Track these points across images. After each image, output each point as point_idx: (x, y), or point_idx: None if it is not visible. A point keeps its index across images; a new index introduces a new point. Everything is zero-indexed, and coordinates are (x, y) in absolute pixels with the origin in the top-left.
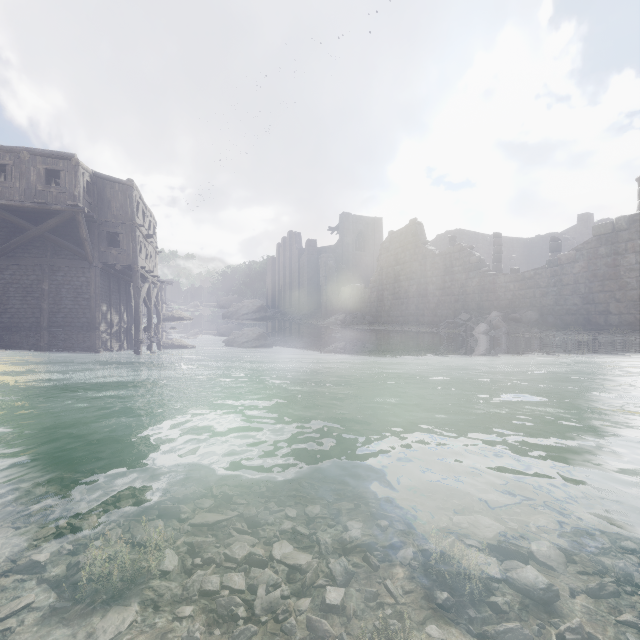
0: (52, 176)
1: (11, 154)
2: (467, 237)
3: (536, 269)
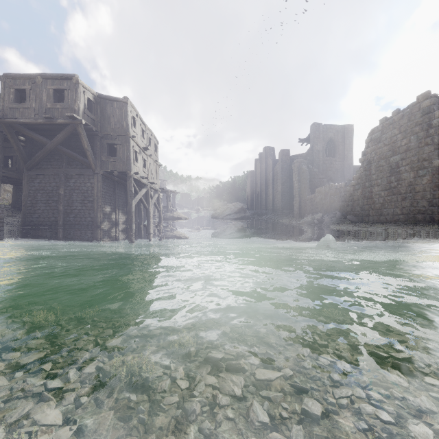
0: None
1: (30, 80)
2: None
3: None
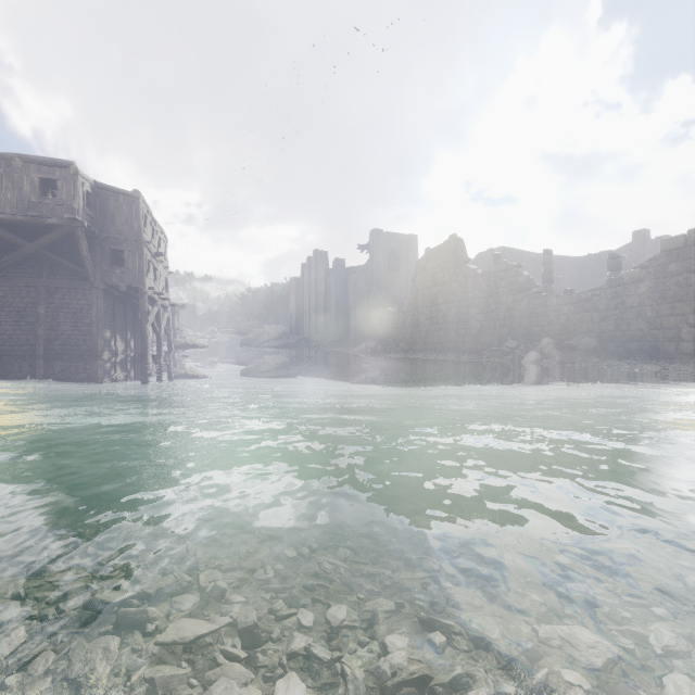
0: (49, 187)
1: (1, 161)
2: (512, 256)
3: (594, 290)
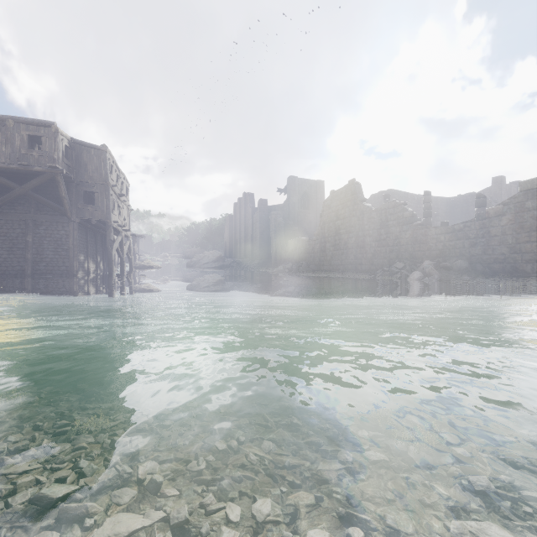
0: (35, 142)
1: None
2: (398, 196)
3: (465, 222)
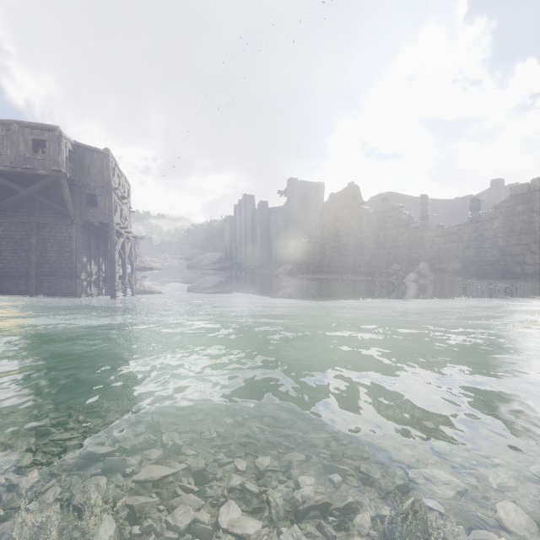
0: (39, 145)
1: (3, 126)
2: (397, 199)
3: (459, 225)
